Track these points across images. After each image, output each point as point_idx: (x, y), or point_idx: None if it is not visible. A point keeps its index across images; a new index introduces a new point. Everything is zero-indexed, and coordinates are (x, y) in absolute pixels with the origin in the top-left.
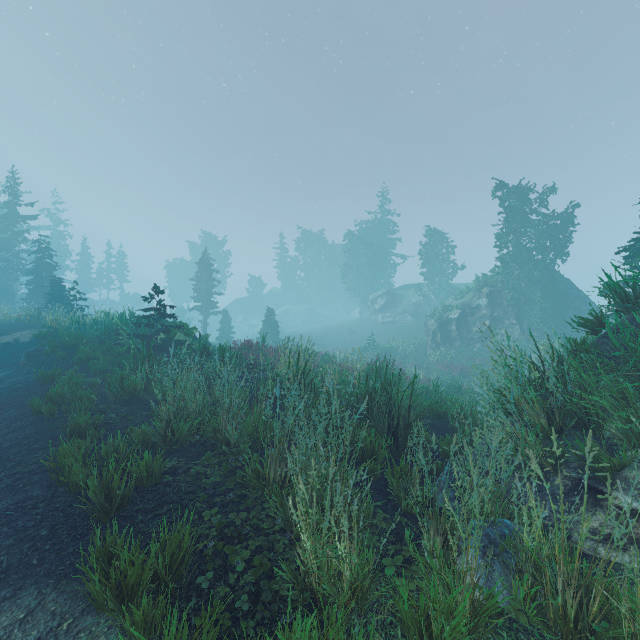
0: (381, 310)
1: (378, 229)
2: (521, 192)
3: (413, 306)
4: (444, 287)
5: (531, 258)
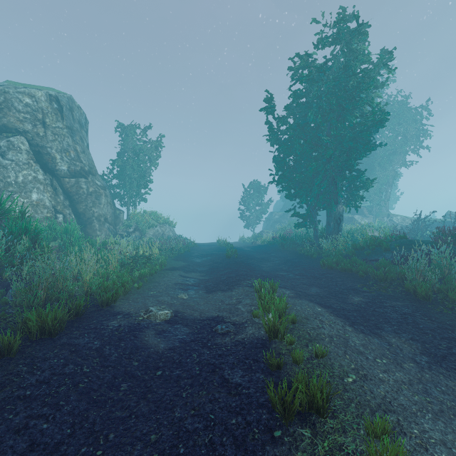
0: None
1: None
2: None
3: None
4: None
5: None
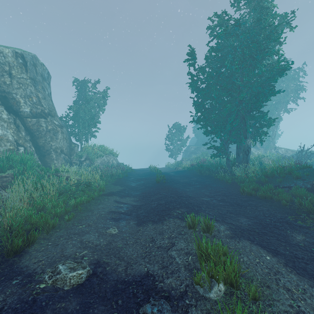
0: None
1: None
2: None
3: None
4: None
5: None
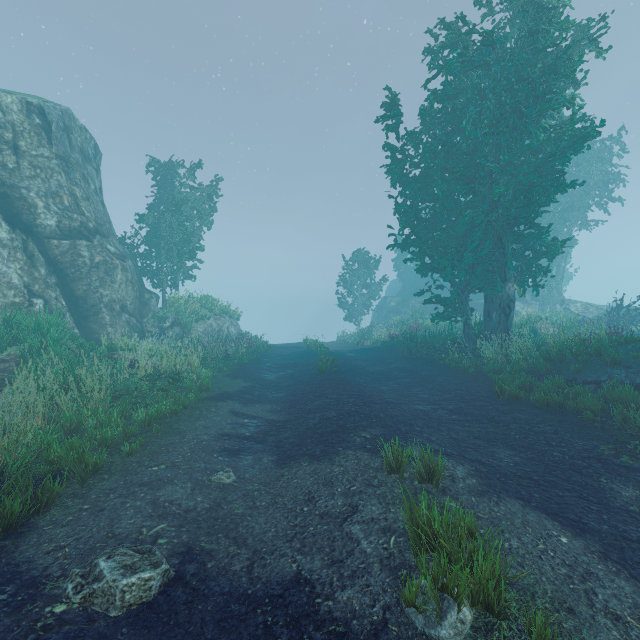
0: None
1: None
2: None
3: None
4: None
5: None
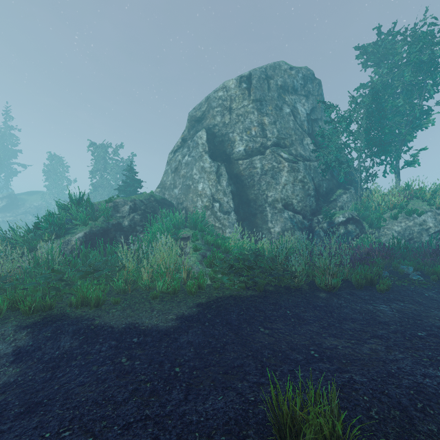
0: (1, 211)
1: (0, 140)
2: (104, 146)
3: (35, 208)
4: (62, 196)
5: (109, 184)
